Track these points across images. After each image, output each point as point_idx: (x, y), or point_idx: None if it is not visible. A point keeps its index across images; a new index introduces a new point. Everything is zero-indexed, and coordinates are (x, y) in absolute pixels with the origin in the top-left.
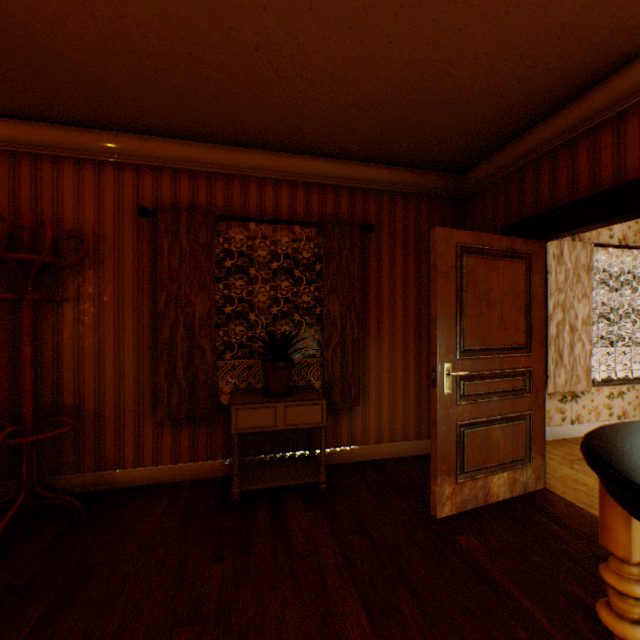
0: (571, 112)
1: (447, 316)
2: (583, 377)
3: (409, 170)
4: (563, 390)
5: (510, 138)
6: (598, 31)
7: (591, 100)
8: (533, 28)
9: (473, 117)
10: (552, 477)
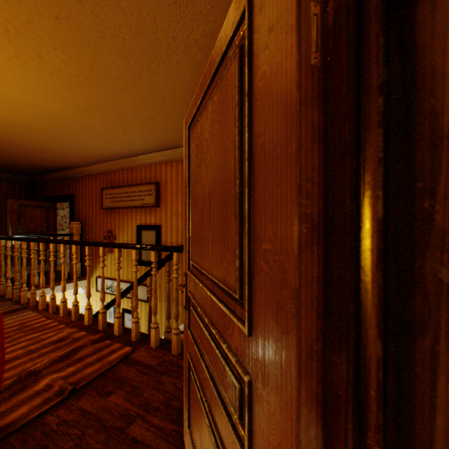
0: (54, 174)
1: (15, 223)
2: None
3: (10, 173)
4: None
5: (44, 173)
6: (46, 167)
7: (57, 174)
8: (29, 164)
9: (26, 169)
10: (61, 267)
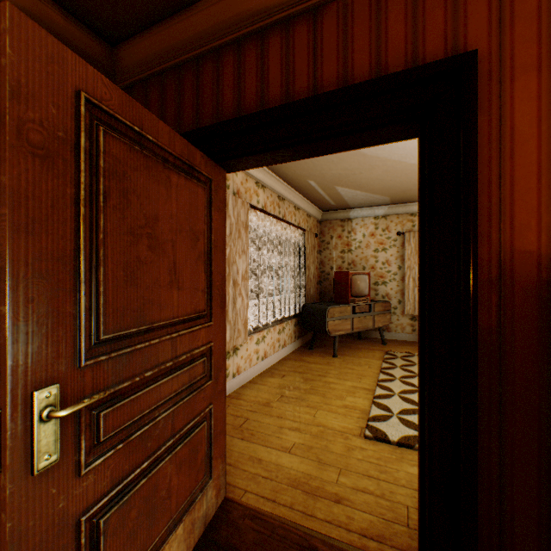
0: None
1: (50, 263)
2: (243, 330)
3: None
4: (229, 347)
5: (186, 1)
6: None
7: None
8: None
9: None
10: (230, 467)
